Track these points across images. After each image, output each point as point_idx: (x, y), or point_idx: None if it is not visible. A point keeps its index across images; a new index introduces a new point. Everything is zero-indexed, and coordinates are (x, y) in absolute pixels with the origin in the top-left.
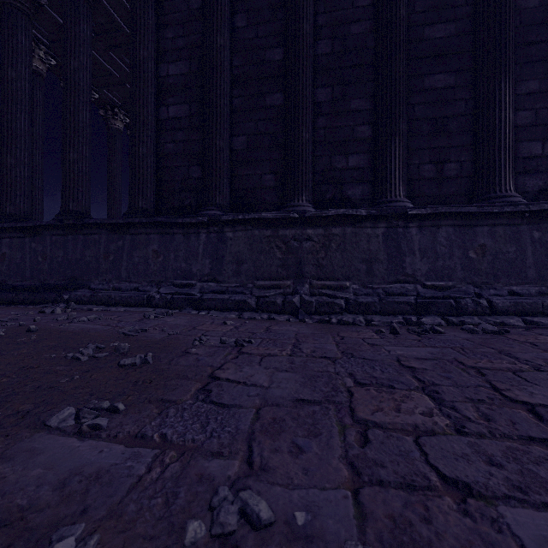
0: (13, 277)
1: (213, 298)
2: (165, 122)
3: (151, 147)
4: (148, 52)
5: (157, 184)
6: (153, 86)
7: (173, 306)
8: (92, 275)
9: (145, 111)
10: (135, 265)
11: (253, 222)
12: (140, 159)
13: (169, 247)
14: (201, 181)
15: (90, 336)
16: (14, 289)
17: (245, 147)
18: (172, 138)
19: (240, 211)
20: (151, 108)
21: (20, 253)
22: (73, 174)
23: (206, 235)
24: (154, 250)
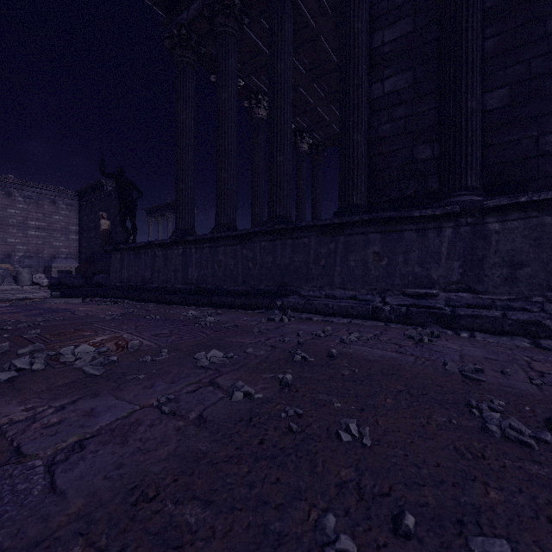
0: (227, 282)
1: (476, 315)
2: (379, 100)
3: (365, 133)
4: (362, 23)
5: (368, 175)
6: (366, 62)
7: (410, 322)
8: (302, 281)
9: (359, 92)
10: (351, 269)
11: (544, 204)
12: (354, 148)
13: (395, 248)
14: (431, 162)
15: (418, 374)
16: (229, 293)
17: (506, 103)
18: (388, 117)
19: (496, 193)
20: (364, 87)
21: (233, 259)
22: (279, 178)
23: (453, 229)
24: (375, 252)
